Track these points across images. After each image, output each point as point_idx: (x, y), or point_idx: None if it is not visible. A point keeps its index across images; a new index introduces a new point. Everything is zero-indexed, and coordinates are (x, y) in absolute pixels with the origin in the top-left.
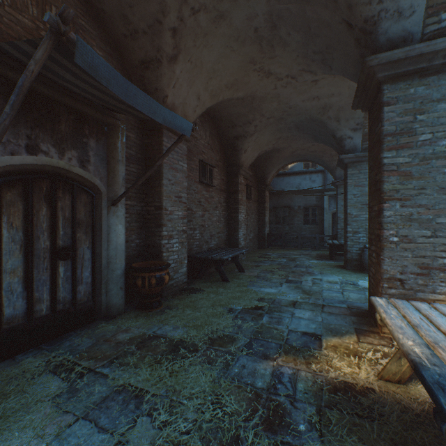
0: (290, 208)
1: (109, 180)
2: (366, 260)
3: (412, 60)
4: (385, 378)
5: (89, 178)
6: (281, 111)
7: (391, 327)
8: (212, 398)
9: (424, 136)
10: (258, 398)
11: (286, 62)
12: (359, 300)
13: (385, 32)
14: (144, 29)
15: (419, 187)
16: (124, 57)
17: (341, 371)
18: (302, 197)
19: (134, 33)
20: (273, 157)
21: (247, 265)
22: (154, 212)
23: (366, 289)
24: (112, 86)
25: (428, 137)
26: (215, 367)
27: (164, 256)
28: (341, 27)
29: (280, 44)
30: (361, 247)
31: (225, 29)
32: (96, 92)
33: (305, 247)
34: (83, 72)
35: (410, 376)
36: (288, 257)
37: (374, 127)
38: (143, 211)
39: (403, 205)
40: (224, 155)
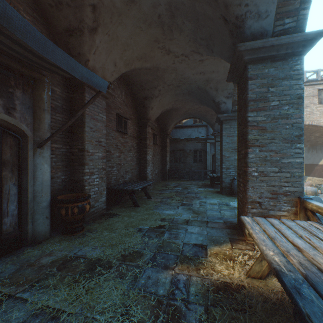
0: (184, 151)
1: (35, 126)
2: (234, 188)
3: (266, 49)
4: (252, 276)
5: (15, 123)
6: (178, 80)
7: (257, 240)
8: (122, 310)
9: (274, 103)
10: (160, 304)
11: (181, 44)
12: (231, 216)
13: (250, 27)
14: (68, 2)
15: (271, 138)
16: (50, 24)
17: (221, 273)
18: (192, 143)
19: (59, 4)
20: (172, 114)
21: (153, 193)
22: (77, 154)
23: (235, 208)
24: (28, 39)
25: (276, 103)
26: (126, 281)
27: (86, 189)
28: (220, 21)
29: (177, 30)
30: (231, 178)
31: (136, 12)
32: (18, 46)
33: (194, 178)
34: (0, 25)
35: (267, 272)
36: (183, 186)
37: (242, 94)
38: (68, 152)
39: (261, 150)
40: (136, 110)
